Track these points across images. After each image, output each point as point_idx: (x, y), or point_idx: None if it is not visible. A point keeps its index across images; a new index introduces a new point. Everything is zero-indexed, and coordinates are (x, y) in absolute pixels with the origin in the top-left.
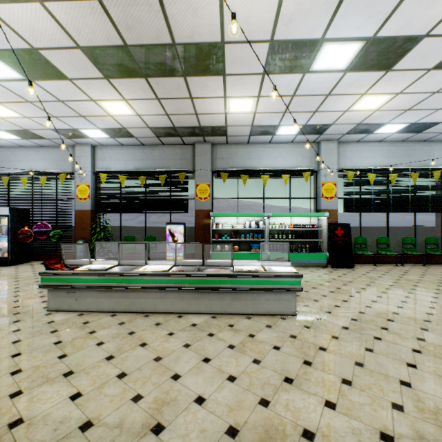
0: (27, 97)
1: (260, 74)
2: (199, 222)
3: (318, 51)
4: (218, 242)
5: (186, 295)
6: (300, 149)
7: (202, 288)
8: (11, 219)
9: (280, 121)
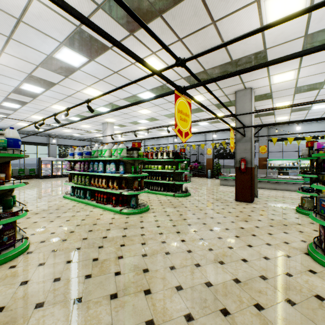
0: (205, 126)
1: (289, 113)
2: (261, 163)
3: (311, 107)
4: (271, 172)
5: (261, 183)
6: (322, 125)
7: (266, 181)
8: (187, 162)
9: (304, 118)
